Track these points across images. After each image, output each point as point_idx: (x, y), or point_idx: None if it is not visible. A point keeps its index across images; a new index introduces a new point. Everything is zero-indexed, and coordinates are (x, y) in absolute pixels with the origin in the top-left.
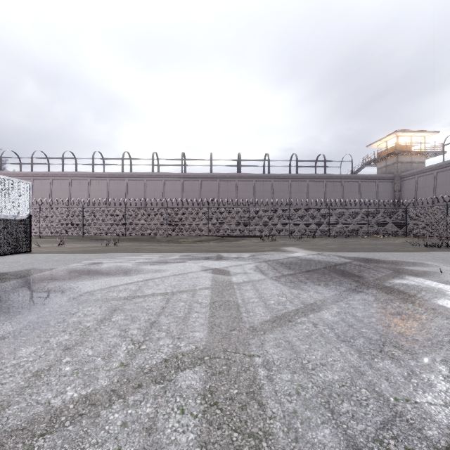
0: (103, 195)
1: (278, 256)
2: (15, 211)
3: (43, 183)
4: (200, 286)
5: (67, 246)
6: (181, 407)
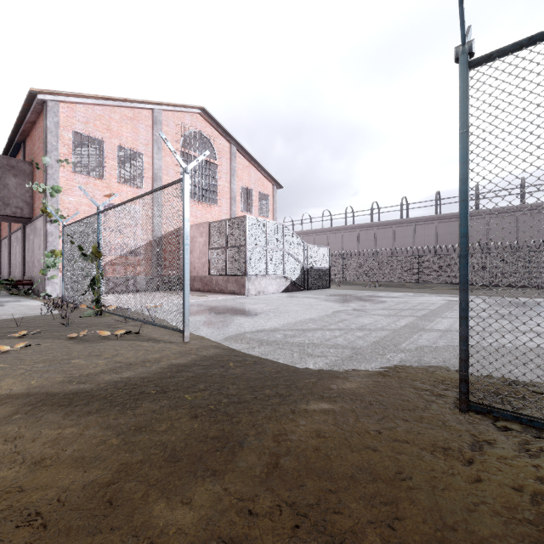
0: (354, 245)
1: (523, 299)
2: (324, 265)
3: (309, 239)
4: (438, 303)
5: (342, 287)
6: (424, 311)
